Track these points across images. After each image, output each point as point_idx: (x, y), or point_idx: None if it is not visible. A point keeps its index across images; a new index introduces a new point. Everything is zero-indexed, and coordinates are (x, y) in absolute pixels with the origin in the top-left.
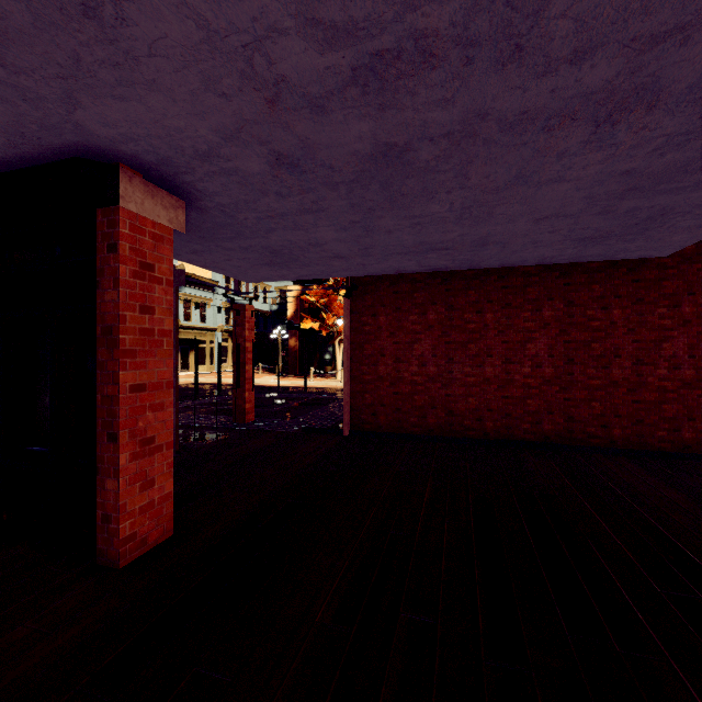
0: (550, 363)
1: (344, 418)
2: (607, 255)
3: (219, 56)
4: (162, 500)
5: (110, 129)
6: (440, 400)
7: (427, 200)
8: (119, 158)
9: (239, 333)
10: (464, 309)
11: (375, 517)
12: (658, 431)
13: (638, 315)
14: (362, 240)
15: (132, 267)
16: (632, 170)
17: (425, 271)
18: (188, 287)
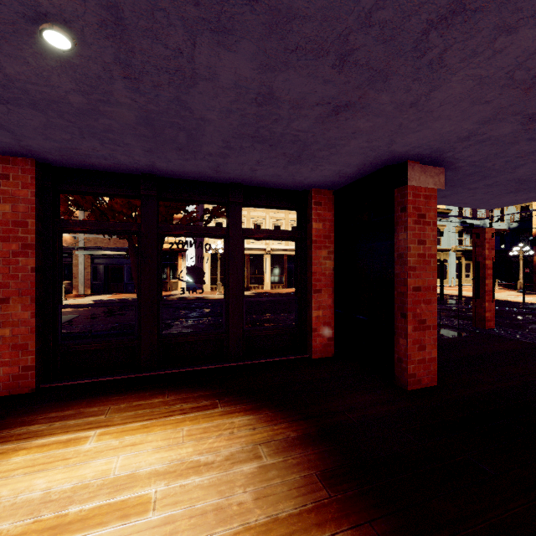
0: None
1: None
2: None
3: (486, 86)
4: (430, 360)
5: (407, 147)
6: None
7: None
8: (407, 158)
9: (478, 253)
10: None
11: None
12: None
13: None
14: None
15: (413, 218)
16: None
17: None
18: None
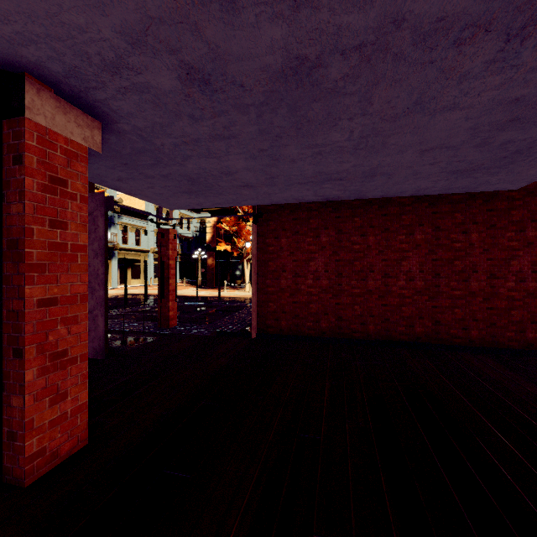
0: (420, 277)
1: (252, 323)
2: (471, 187)
3: None
4: (76, 411)
5: (3, 25)
6: (331, 308)
7: (330, 127)
8: (23, 67)
9: (164, 253)
10: (351, 233)
11: (282, 418)
12: (507, 332)
13: (492, 238)
14: (268, 170)
15: (40, 180)
16: (521, 98)
17: (319, 200)
18: (125, 217)
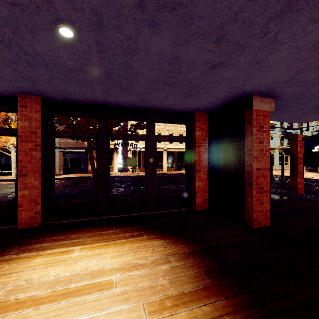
0: None
1: None
2: None
3: (301, 52)
4: (266, 211)
5: (252, 87)
6: None
7: None
8: (252, 93)
9: (293, 149)
10: None
11: None
12: None
13: None
14: None
15: (256, 128)
16: None
17: None
18: None
